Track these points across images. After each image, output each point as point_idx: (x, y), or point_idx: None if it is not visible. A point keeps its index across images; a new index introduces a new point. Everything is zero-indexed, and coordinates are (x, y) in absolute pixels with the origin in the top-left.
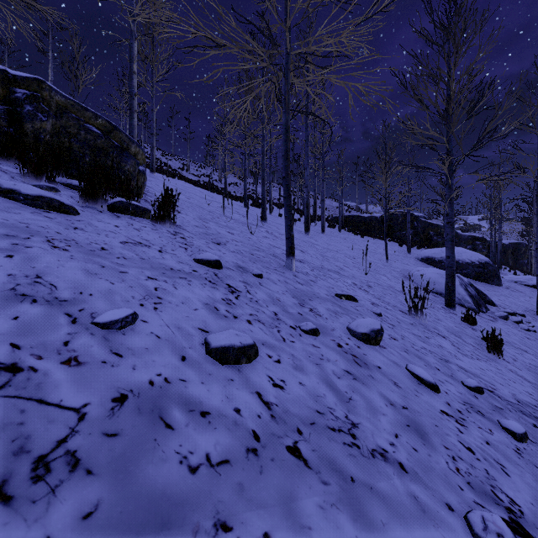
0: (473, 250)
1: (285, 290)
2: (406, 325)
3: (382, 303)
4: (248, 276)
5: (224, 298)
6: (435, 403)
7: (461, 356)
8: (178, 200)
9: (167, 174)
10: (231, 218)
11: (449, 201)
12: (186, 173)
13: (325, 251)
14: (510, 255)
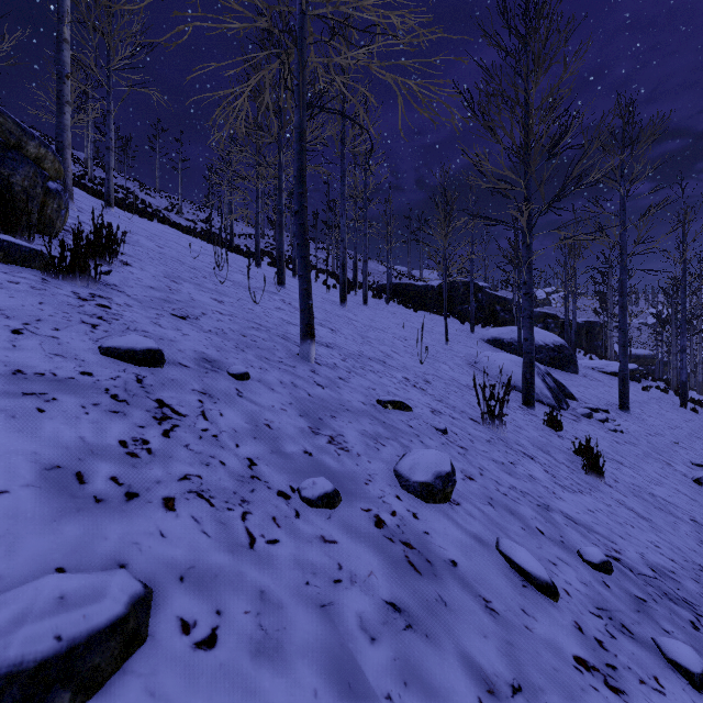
0: (545, 329)
1: (288, 401)
2: (482, 445)
3: (446, 409)
4: (217, 379)
5: (128, 437)
6: (561, 635)
7: (560, 492)
8: (123, 244)
9: (133, 211)
10: (228, 280)
11: (527, 265)
12: (175, 216)
13: (367, 330)
14: (584, 335)
